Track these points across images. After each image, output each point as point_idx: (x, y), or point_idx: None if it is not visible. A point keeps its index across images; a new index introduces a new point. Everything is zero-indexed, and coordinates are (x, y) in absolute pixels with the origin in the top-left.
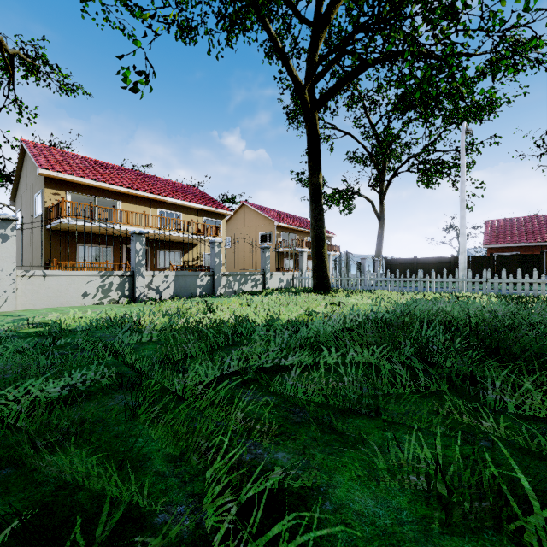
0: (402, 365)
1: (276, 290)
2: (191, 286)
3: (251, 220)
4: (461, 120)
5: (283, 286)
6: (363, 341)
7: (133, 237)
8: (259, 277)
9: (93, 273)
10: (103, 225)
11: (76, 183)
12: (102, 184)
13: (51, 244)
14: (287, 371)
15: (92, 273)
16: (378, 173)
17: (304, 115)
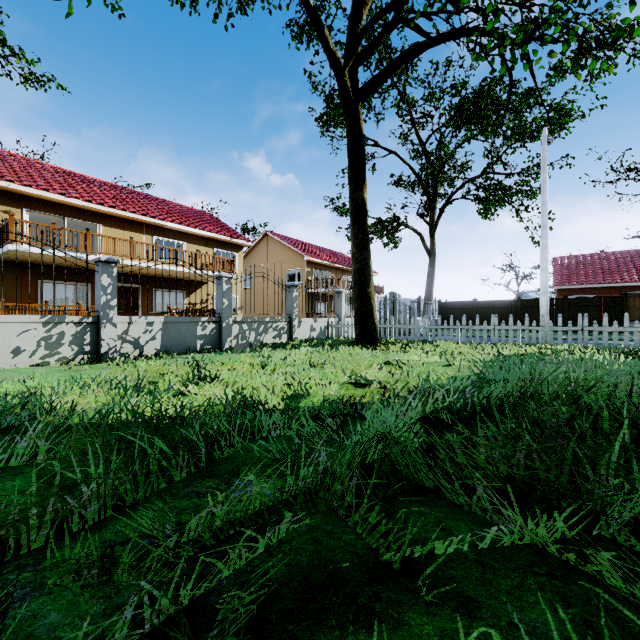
0: (635, 561)
1: (306, 341)
2: (188, 337)
3: (276, 253)
4: (528, 136)
5: (315, 336)
6: (498, 471)
7: (98, 266)
8: (283, 324)
9: (31, 318)
10: (73, 254)
11: (37, 198)
12: (74, 200)
13: (0, 279)
14: (329, 616)
15: (29, 319)
16: (428, 200)
17: (344, 106)
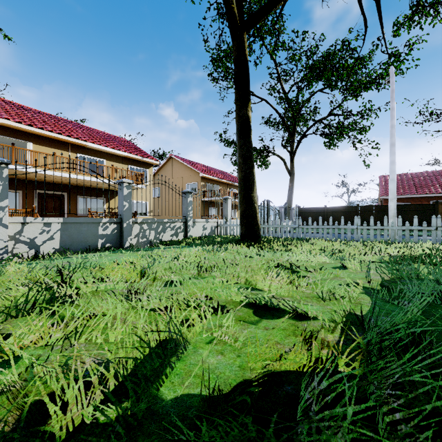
0: None
1: (199, 239)
2: (89, 237)
3: (178, 171)
4: (363, 87)
5: (207, 234)
6: None
7: None
8: (180, 224)
9: None
10: None
11: None
12: (5, 121)
13: None
14: None
15: None
16: (289, 135)
17: (231, 32)
